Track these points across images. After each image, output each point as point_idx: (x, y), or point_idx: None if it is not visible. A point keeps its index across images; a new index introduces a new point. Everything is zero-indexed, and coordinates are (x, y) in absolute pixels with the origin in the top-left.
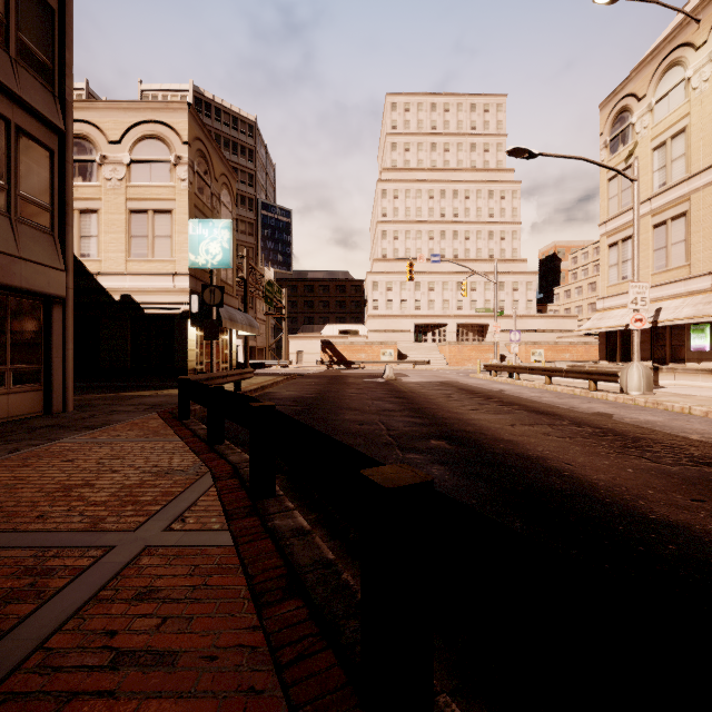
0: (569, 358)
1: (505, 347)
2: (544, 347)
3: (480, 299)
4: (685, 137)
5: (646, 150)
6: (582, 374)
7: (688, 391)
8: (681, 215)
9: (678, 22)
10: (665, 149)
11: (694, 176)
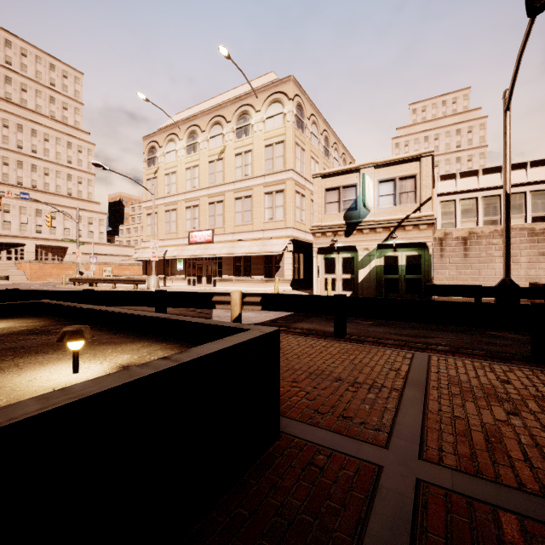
0: (129, 274)
1: (83, 266)
2: (113, 266)
3: (59, 227)
4: (176, 176)
5: (163, 173)
6: (131, 281)
7: (174, 287)
8: (175, 209)
9: (174, 122)
10: (170, 177)
11: (179, 194)
